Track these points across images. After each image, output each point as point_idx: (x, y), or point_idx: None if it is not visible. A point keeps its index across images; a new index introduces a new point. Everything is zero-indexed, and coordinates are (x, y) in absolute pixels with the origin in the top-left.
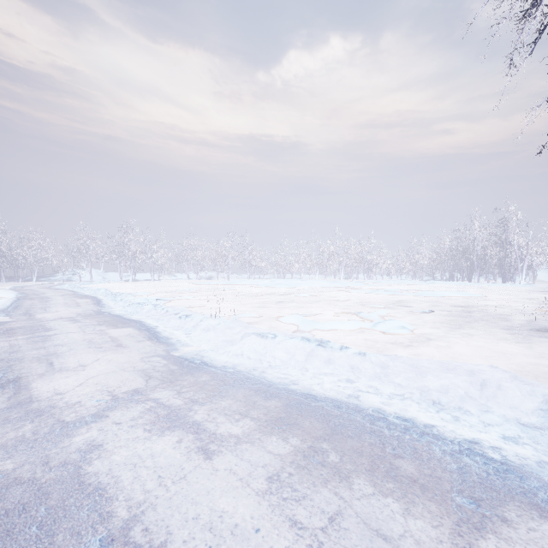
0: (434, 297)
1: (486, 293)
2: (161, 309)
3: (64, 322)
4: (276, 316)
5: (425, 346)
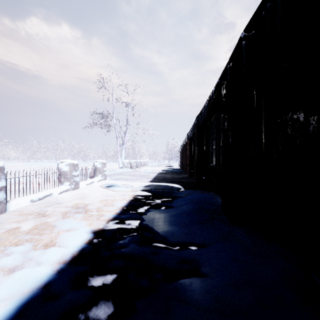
0: None
1: None
2: None
3: None
4: None
5: None
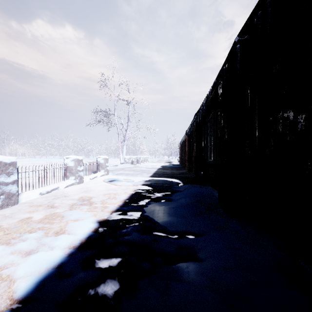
0: None
1: None
2: None
3: None
4: None
5: None
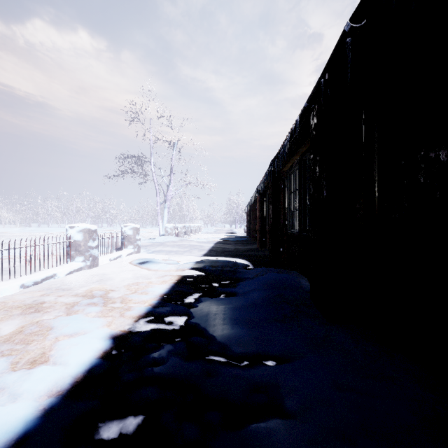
0: None
1: None
2: None
3: None
4: None
5: None
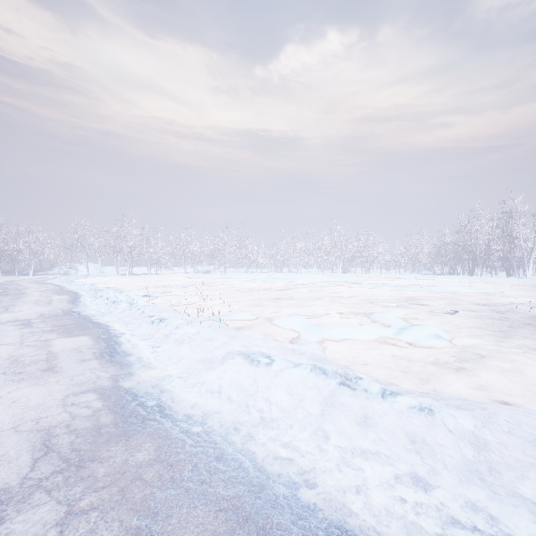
0: (446, 293)
1: (497, 288)
2: (136, 309)
3: (10, 327)
4: (272, 317)
5: (478, 367)
